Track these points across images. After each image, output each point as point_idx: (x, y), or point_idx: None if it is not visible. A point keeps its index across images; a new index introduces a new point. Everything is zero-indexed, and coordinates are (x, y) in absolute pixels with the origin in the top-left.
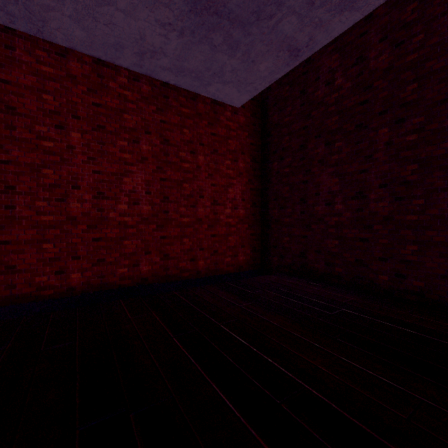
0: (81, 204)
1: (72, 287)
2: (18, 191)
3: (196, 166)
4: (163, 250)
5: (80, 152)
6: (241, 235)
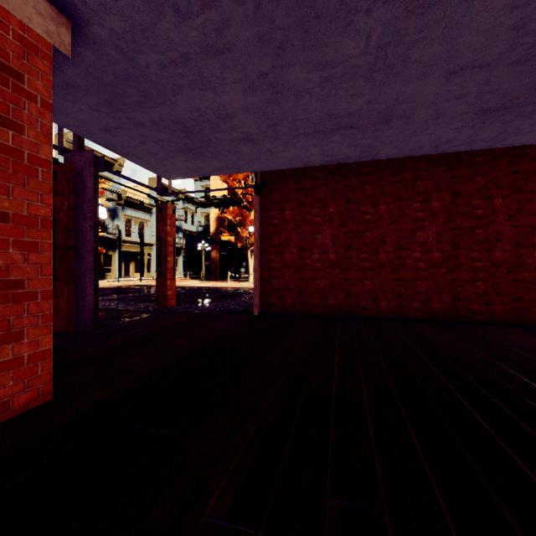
0: (386, 255)
1: (381, 311)
2: (352, 249)
3: (491, 210)
4: (453, 291)
5: (386, 218)
6: None
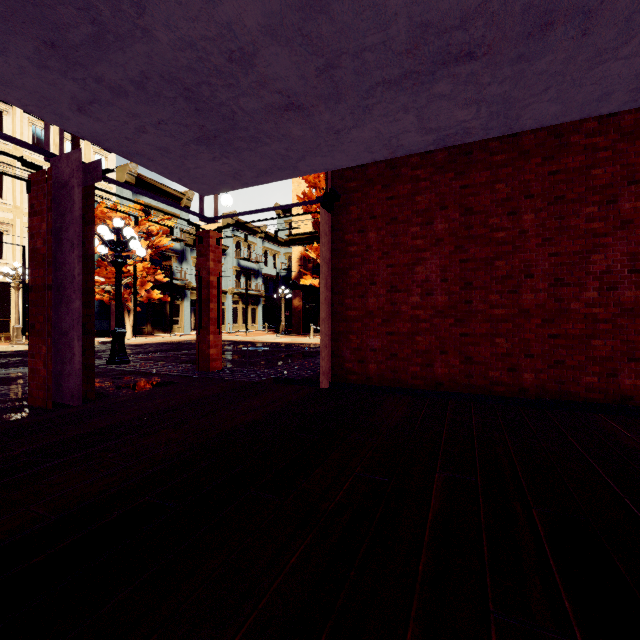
0: (534, 295)
1: (524, 388)
2: (474, 286)
3: None
4: None
5: (533, 235)
6: None
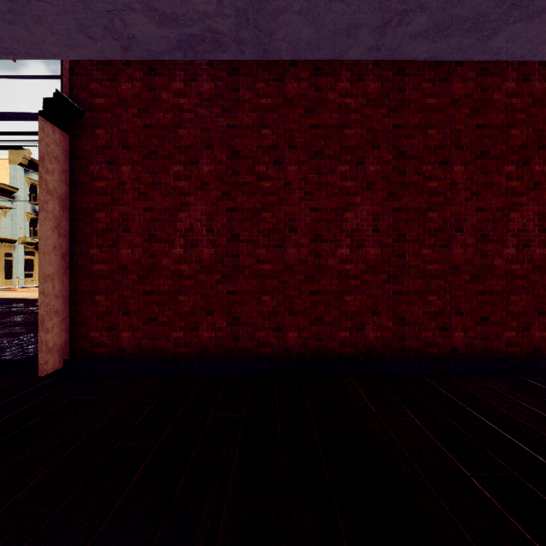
0: (298, 250)
1: (289, 347)
2: (242, 239)
3: (449, 183)
4: (397, 311)
5: (296, 188)
6: (536, 293)
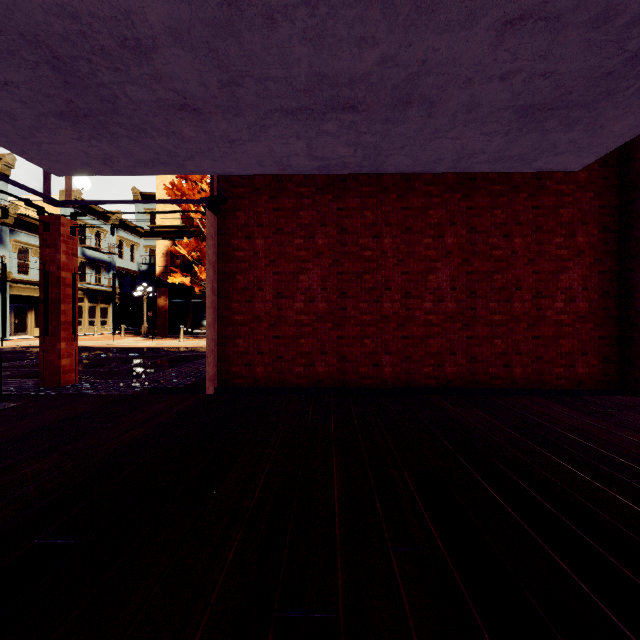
0: (392, 304)
1: (385, 379)
2: (348, 296)
3: (510, 252)
4: (469, 351)
5: (391, 256)
6: (580, 338)
